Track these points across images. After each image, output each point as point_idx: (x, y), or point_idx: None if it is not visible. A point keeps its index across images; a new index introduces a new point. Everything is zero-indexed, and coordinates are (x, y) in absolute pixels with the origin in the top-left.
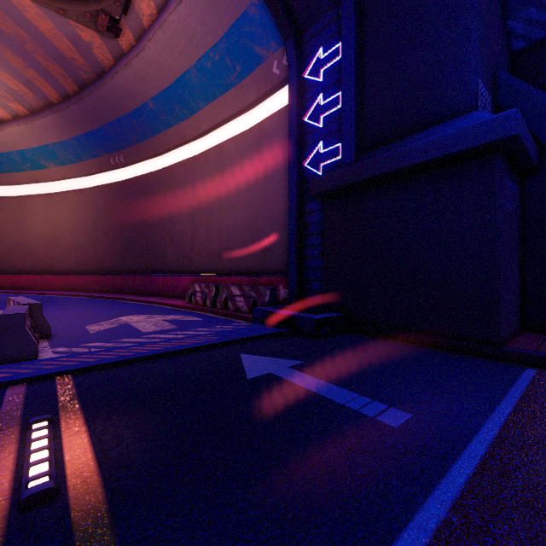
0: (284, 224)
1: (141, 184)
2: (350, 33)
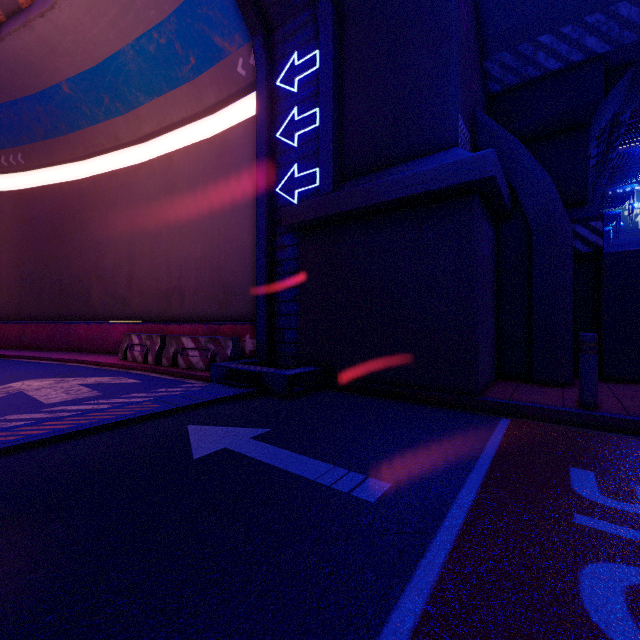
0: (252, 261)
1: (51, 197)
2: (328, 41)
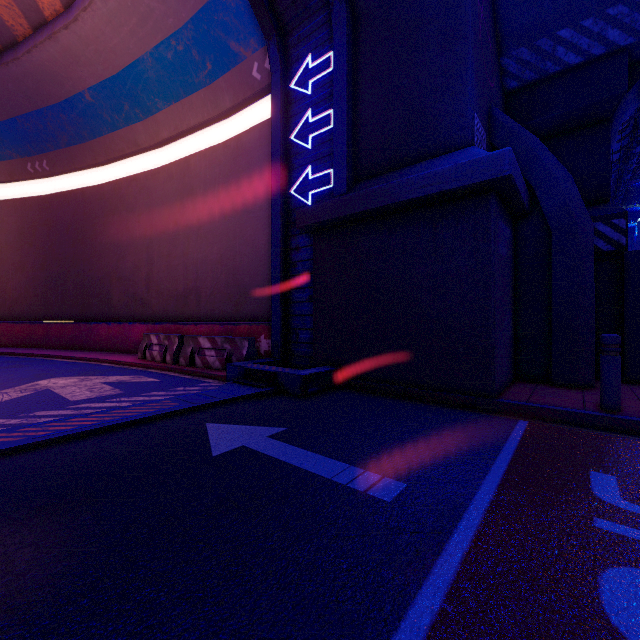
0: (267, 262)
1: (74, 202)
2: (342, 43)
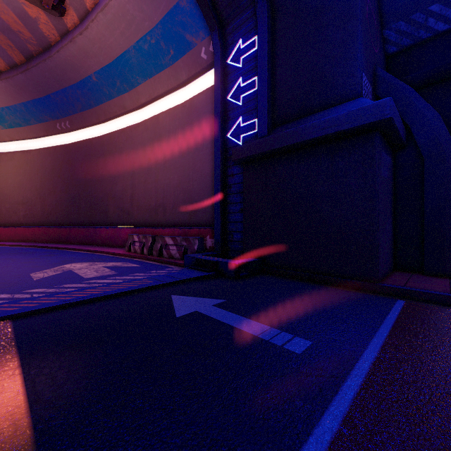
0: (211, 185)
1: (85, 147)
2: (264, 29)
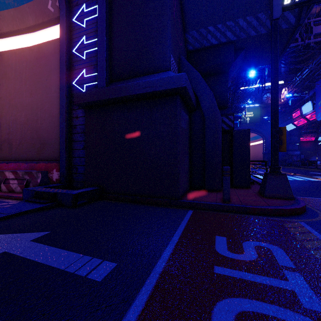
0: (59, 124)
1: None
2: (103, 1)
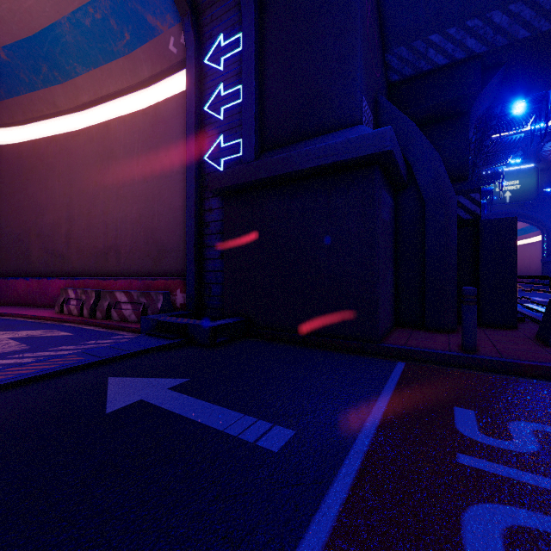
0: (183, 222)
1: None
2: (250, 25)
